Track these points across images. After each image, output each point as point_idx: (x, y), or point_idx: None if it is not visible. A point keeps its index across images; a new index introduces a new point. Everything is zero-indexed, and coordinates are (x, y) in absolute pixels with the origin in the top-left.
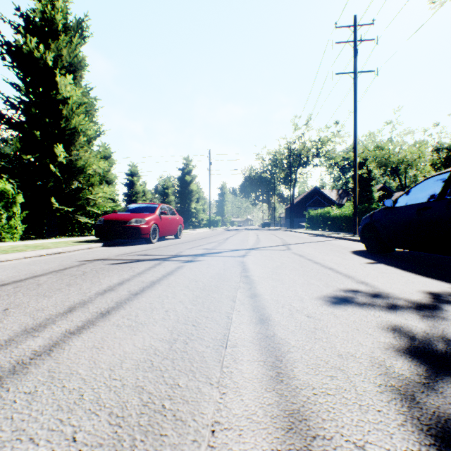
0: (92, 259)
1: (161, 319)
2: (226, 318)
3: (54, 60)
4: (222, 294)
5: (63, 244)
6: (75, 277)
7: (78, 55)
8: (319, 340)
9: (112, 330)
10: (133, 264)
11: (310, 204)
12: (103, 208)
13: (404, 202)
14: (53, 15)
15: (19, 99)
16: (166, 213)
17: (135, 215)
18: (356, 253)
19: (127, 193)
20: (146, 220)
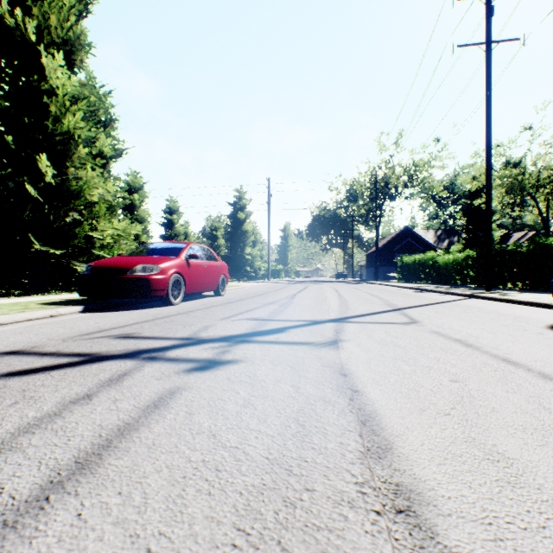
0: None
1: None
2: None
3: (38, 32)
4: None
5: (9, 309)
6: None
7: (74, 26)
8: None
9: None
10: (50, 379)
11: (399, 248)
12: (118, 251)
13: None
14: None
15: None
16: (198, 256)
17: (144, 260)
18: None
19: (165, 235)
20: (162, 267)
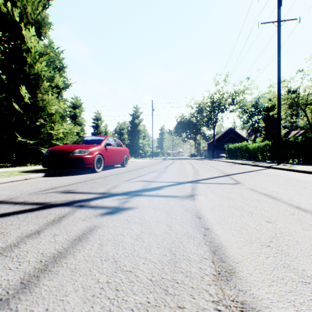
0: None
1: None
2: None
3: (20, 16)
4: None
5: (1, 175)
6: None
7: (41, 12)
8: None
9: None
10: (16, 220)
11: (226, 140)
12: (66, 141)
13: None
14: None
15: None
16: (111, 144)
17: (80, 146)
18: None
19: (94, 132)
20: (90, 150)
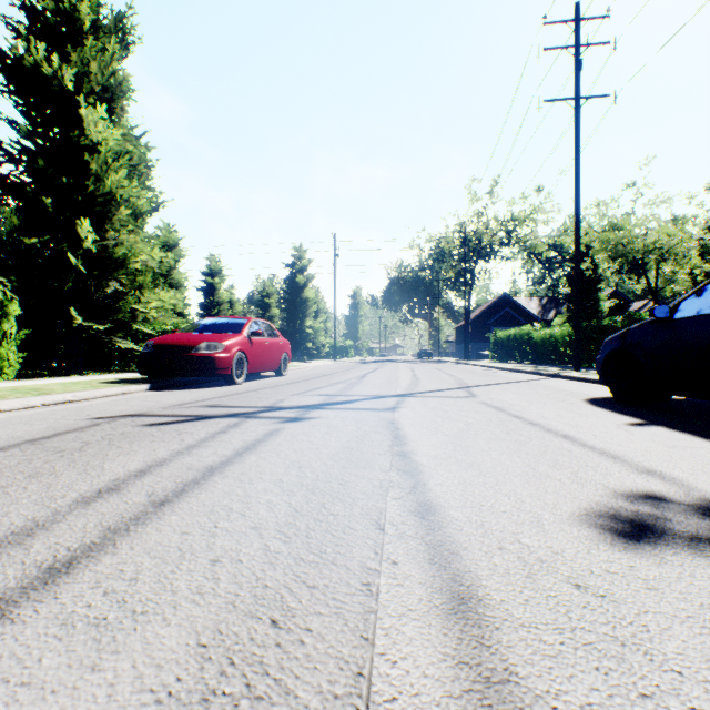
0: (117, 415)
1: (192, 595)
2: (363, 593)
3: (77, 81)
4: (353, 506)
5: (80, 387)
6: (59, 457)
7: (117, 72)
8: (658, 705)
9: (39, 642)
10: (187, 426)
11: (496, 320)
12: (161, 326)
13: (693, 310)
14: (76, 8)
15: (17, 143)
16: (260, 333)
17: (207, 337)
18: (596, 403)
19: (205, 303)
20: (226, 344)
